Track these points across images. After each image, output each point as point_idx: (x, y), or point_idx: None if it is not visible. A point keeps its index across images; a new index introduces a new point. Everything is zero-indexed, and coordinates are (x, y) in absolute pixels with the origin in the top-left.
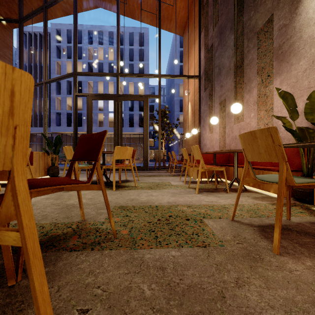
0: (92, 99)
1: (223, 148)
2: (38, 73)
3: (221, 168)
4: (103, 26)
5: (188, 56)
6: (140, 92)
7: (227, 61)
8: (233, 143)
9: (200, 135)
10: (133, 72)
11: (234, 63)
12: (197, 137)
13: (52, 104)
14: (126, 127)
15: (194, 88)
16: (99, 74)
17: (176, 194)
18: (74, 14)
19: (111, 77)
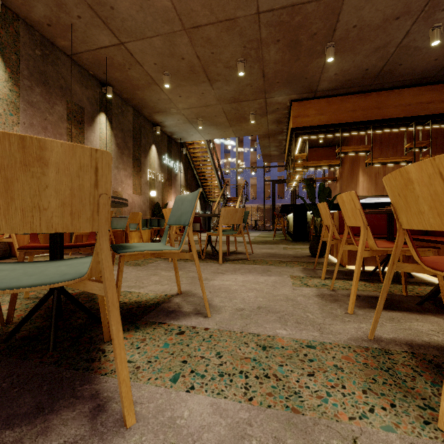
0: None
1: None
2: None
3: None
4: None
5: None
6: None
7: None
8: None
9: None
10: None
11: None
12: None
13: None
14: None
15: None
16: None
17: None
18: None
19: None
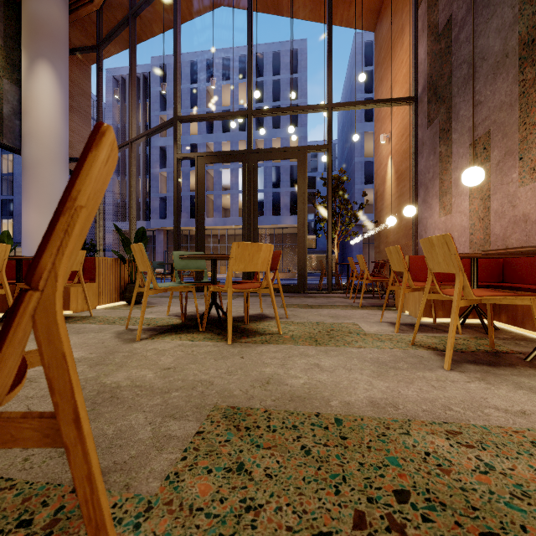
0: (205, 162)
1: (482, 246)
2: None
3: (521, 297)
4: (229, 49)
5: (387, 65)
6: None
7: (495, 41)
8: (517, 234)
9: (417, 221)
10: (280, 120)
11: (520, 36)
12: (409, 225)
13: (153, 184)
14: (267, 215)
15: (400, 127)
16: (217, 116)
17: (386, 368)
18: (174, 14)
19: (243, 132)
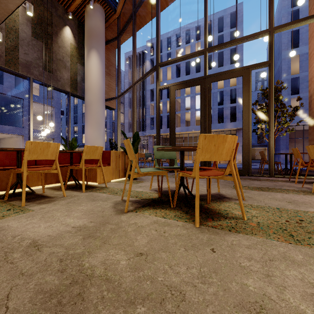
0: (175, 89)
1: None
2: (138, 86)
3: None
4: (190, 24)
5: None
6: (230, 82)
7: None
8: None
9: None
10: (223, 61)
11: None
12: None
13: (147, 110)
14: (214, 123)
15: None
16: (183, 58)
17: None
18: (156, 1)
19: (198, 73)
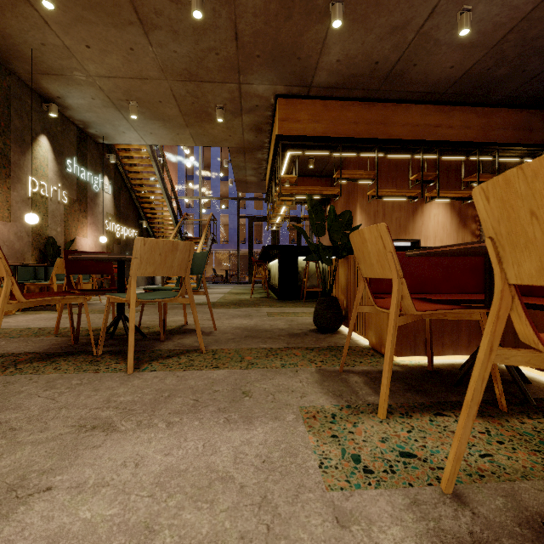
0: None
1: None
2: None
3: None
4: None
5: None
6: None
7: None
8: None
9: None
10: None
11: None
12: None
13: None
14: None
15: None
16: None
17: None
18: None
19: None
